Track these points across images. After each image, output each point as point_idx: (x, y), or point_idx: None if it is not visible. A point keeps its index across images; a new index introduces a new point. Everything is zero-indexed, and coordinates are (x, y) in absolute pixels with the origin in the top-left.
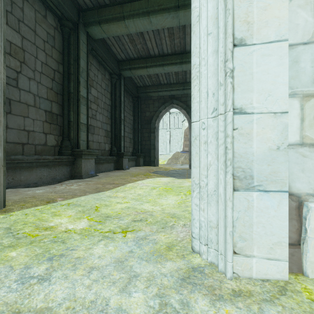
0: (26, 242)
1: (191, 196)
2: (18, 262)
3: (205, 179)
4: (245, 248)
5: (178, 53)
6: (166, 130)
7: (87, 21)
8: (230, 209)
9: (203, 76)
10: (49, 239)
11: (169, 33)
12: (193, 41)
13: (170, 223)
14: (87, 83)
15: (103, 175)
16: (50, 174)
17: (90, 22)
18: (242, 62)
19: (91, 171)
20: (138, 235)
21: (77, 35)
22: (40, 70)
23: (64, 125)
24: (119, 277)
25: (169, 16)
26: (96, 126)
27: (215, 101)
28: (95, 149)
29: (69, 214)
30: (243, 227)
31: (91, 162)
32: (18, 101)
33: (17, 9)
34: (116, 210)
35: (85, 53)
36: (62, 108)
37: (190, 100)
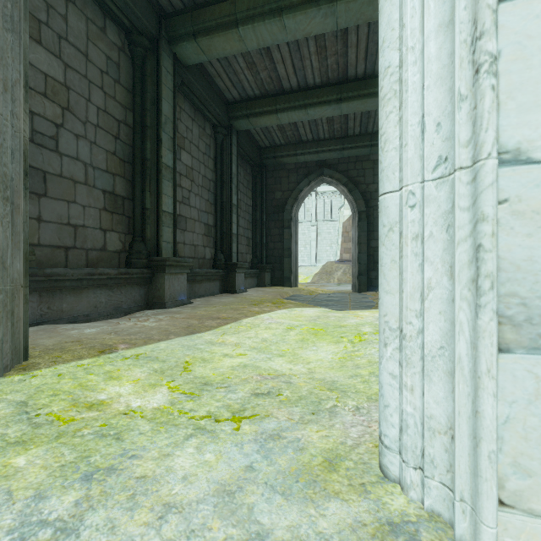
0: (50, 434)
1: (363, 346)
2: (26, 481)
3: (415, 319)
4: (529, 493)
5: (334, 83)
6: (309, 223)
7: (173, 34)
8: (492, 398)
9: (412, 87)
10: (92, 430)
11: (318, 46)
12: (385, 16)
13: (326, 403)
14: (173, 143)
15: (201, 303)
16: (111, 301)
17: (178, 36)
18: (521, 37)
19: (180, 295)
20: (263, 428)
21: (157, 59)
22: (95, 122)
23: (134, 215)
24: (225, 536)
25: (318, 13)
26: (189, 217)
27: (442, 141)
28: (188, 257)
29: (136, 376)
30: (522, 443)
31: (181, 280)
32: (58, 175)
33: (57, 17)
34: (222, 371)
35: (170, 91)
36: (131, 186)
37: (354, 169)
